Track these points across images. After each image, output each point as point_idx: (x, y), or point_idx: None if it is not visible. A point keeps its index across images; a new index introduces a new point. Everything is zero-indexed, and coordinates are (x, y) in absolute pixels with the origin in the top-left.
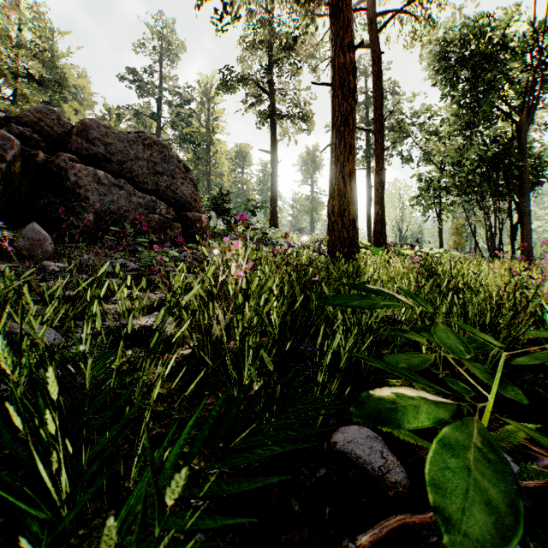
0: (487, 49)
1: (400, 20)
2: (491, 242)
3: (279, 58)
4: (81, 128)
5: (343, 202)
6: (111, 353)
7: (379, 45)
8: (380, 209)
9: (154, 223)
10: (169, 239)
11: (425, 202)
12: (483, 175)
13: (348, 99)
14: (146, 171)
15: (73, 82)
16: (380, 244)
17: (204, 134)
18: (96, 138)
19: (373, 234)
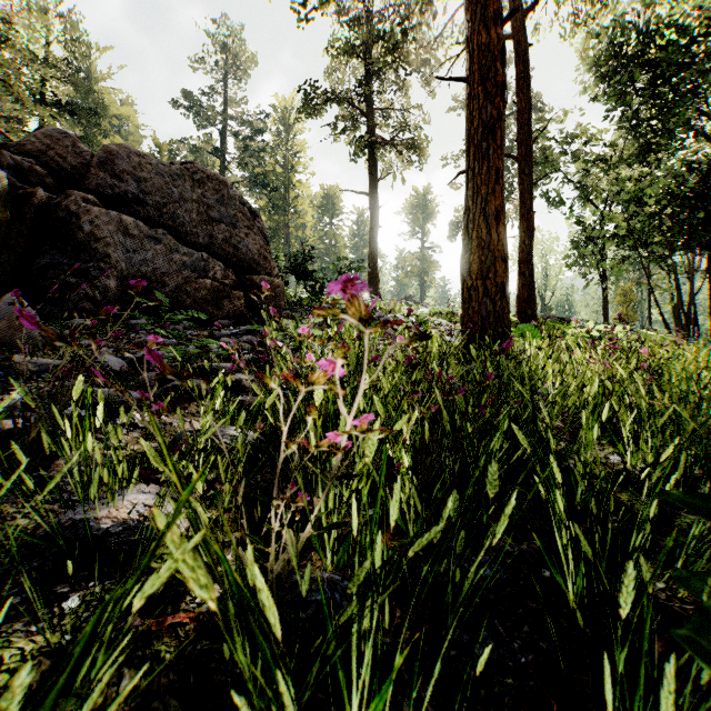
0: (680, 38)
1: (554, 0)
2: (675, 314)
3: (380, 68)
4: (105, 157)
5: (486, 257)
6: (30, 605)
7: (526, 36)
8: (527, 268)
9: (205, 291)
10: (226, 314)
11: (583, 259)
12: (669, 219)
13: (493, 100)
14: (196, 218)
15: (115, 111)
16: (527, 318)
17: (281, 175)
18: (125, 171)
19: (517, 304)
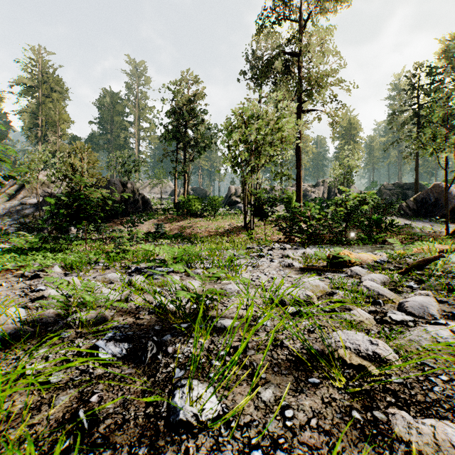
0: None
1: None
2: None
3: None
4: (404, 184)
5: None
6: None
7: None
8: None
9: None
10: None
11: None
12: None
13: None
14: None
15: None
16: None
17: None
18: (407, 185)
19: None
